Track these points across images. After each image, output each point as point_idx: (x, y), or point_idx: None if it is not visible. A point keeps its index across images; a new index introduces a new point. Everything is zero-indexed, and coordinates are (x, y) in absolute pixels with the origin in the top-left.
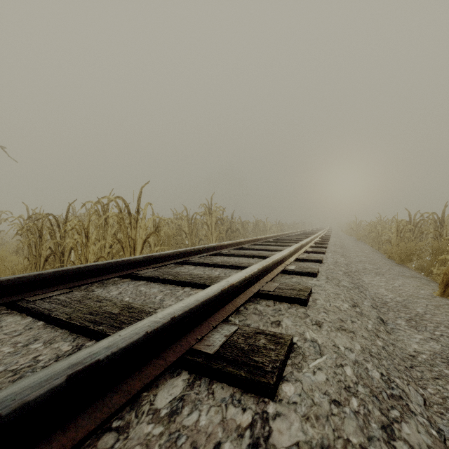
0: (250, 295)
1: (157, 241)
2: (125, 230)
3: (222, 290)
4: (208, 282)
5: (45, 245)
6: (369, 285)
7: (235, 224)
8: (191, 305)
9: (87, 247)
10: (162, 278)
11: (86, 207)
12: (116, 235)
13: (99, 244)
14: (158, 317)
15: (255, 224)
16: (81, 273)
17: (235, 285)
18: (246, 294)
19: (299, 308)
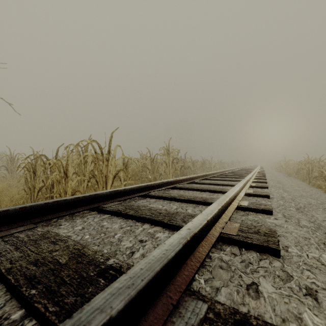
0: (212, 240)
1: (126, 176)
2: (98, 167)
3: (183, 245)
4: (166, 219)
5: (38, 179)
6: (324, 222)
7: (187, 163)
8: (142, 284)
9: (66, 182)
10: (124, 212)
11: (76, 150)
12: (93, 171)
13: (75, 179)
14: (81, 323)
15: (202, 162)
16: (50, 207)
17: (198, 234)
18: (208, 239)
19: (273, 261)
